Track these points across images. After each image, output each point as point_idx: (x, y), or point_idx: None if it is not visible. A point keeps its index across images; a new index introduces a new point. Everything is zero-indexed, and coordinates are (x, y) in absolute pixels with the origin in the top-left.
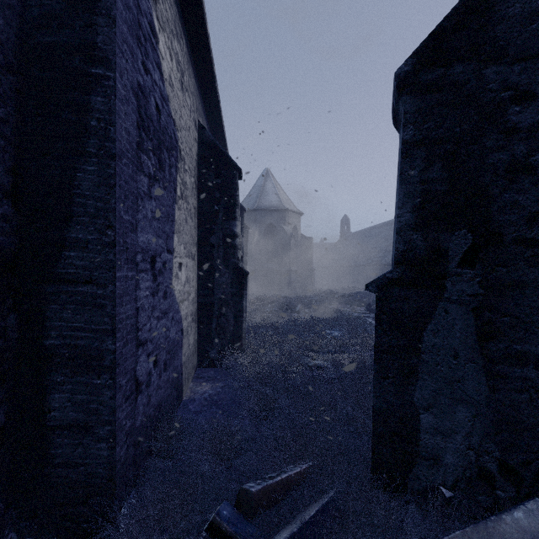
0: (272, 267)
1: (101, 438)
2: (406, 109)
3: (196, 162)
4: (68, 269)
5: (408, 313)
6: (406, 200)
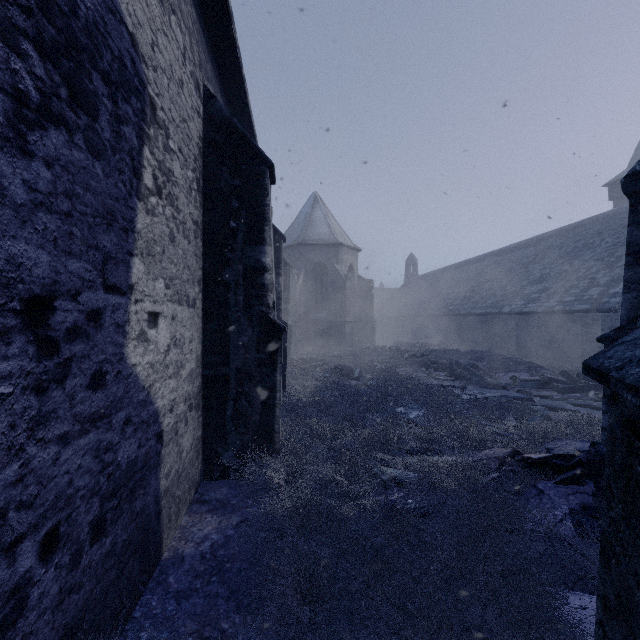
0: (322, 317)
1: None
2: None
3: (200, 150)
4: None
5: None
6: None
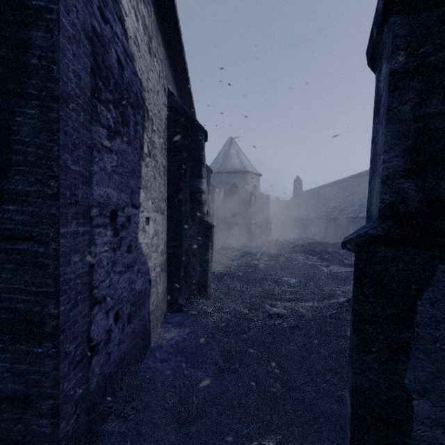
0: (235, 220)
1: (43, 413)
2: (395, 32)
3: (166, 125)
4: (7, 224)
5: (397, 277)
6: (394, 141)
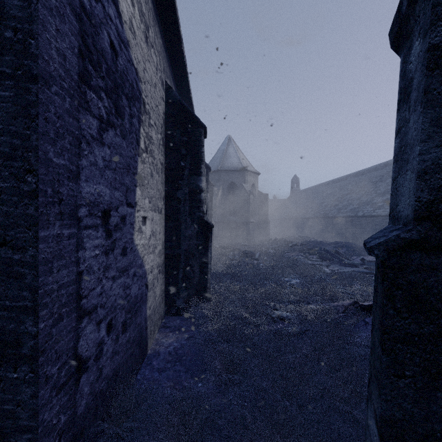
0: (233, 219)
1: None
2: None
3: (163, 121)
4: None
5: (437, 289)
6: (434, 129)
